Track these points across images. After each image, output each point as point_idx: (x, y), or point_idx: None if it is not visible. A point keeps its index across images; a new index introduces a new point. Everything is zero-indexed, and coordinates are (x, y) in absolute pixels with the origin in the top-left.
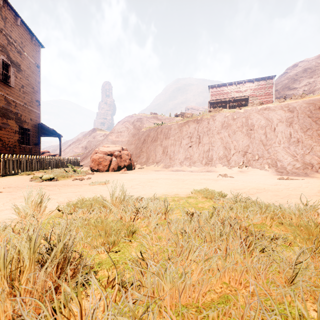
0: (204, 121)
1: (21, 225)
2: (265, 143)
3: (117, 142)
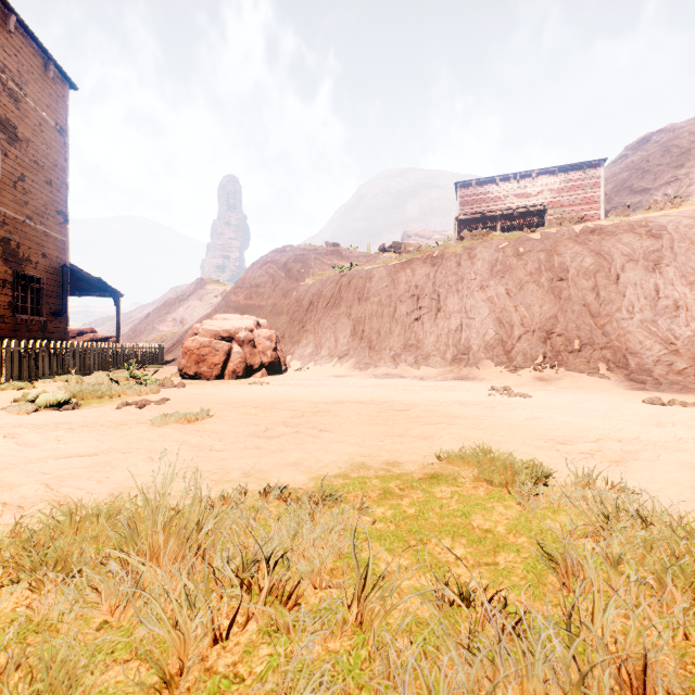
0: (448, 259)
1: None
2: (597, 310)
3: (249, 308)
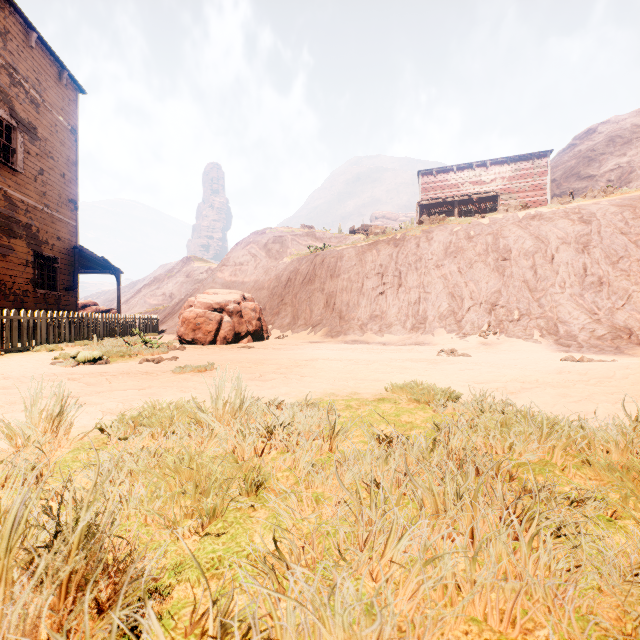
0: (409, 241)
1: (11, 467)
2: (534, 286)
3: (234, 284)
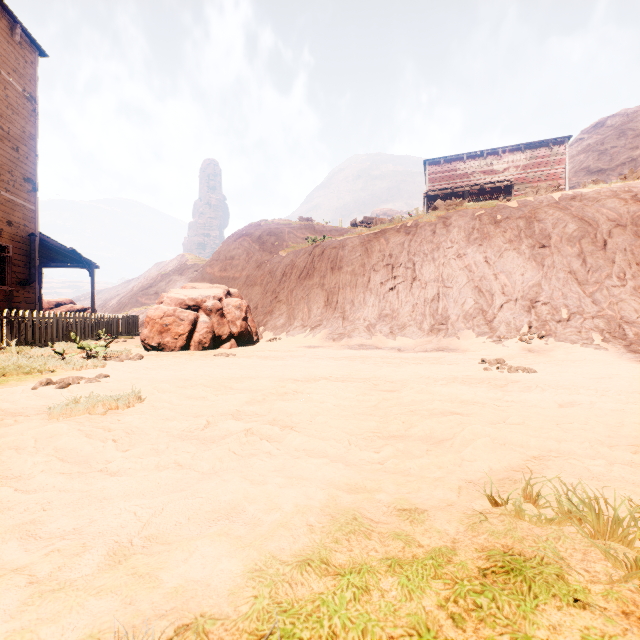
0: (423, 228)
1: None
2: (584, 278)
3: (224, 280)
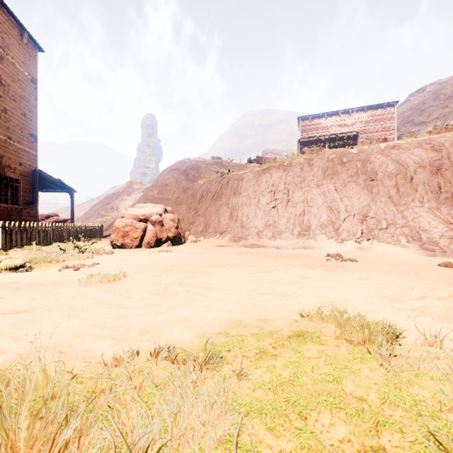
0: (294, 167)
1: None
2: (397, 201)
3: (161, 200)
